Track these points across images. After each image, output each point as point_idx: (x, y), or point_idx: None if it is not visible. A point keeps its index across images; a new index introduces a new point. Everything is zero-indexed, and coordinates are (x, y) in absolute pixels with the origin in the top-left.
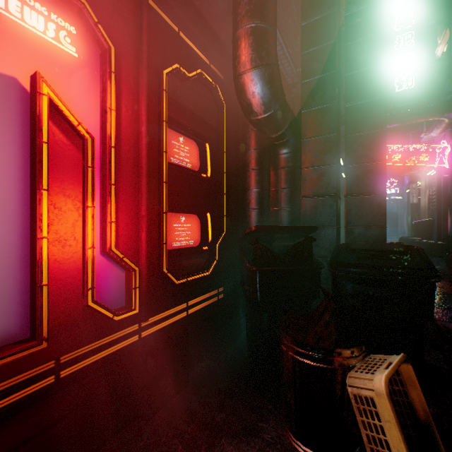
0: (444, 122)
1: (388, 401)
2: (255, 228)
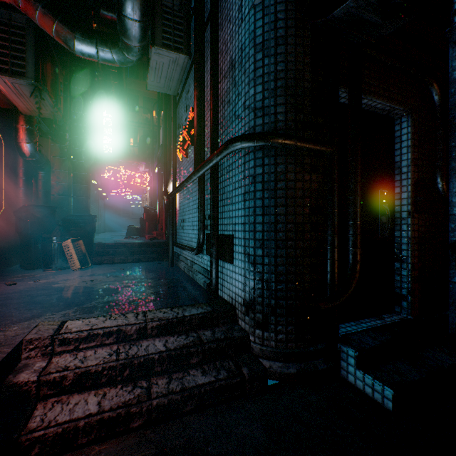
0: (142, 165)
1: (71, 242)
2: (28, 205)
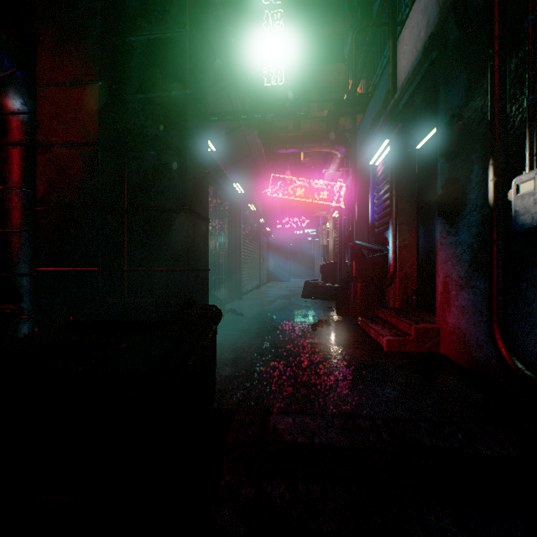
0: (337, 157)
1: None
2: None
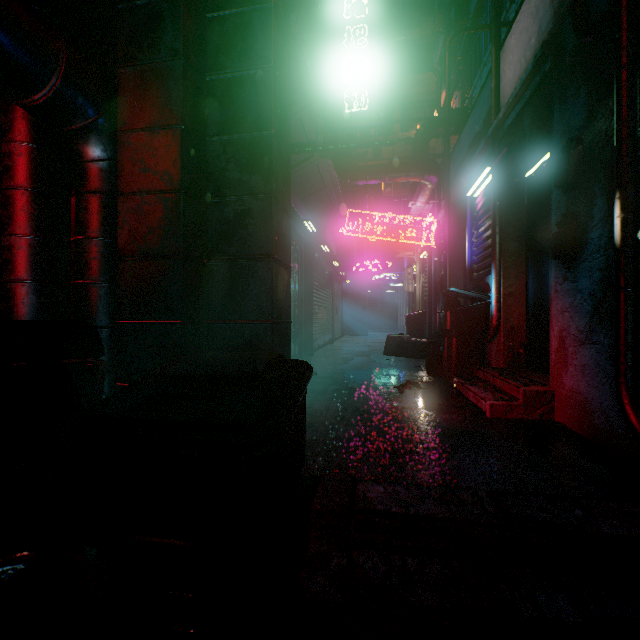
0: (427, 188)
1: None
2: None
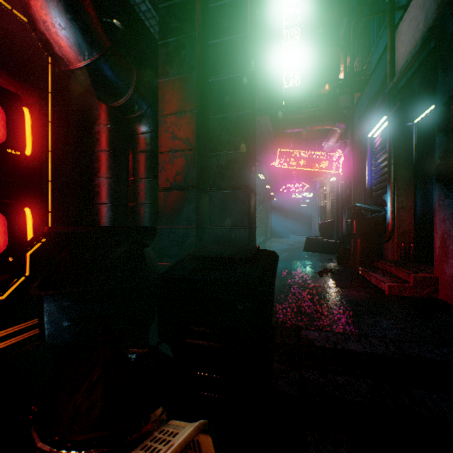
0: (337, 132)
1: None
2: (46, 229)
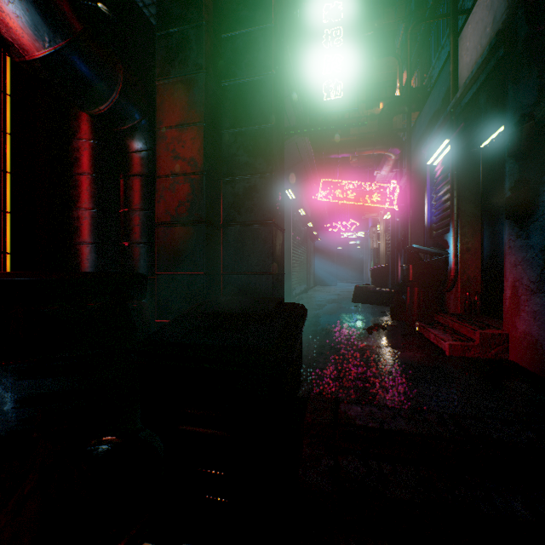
0: (391, 158)
1: None
2: None
